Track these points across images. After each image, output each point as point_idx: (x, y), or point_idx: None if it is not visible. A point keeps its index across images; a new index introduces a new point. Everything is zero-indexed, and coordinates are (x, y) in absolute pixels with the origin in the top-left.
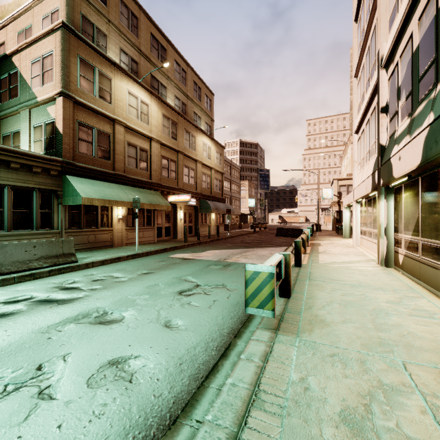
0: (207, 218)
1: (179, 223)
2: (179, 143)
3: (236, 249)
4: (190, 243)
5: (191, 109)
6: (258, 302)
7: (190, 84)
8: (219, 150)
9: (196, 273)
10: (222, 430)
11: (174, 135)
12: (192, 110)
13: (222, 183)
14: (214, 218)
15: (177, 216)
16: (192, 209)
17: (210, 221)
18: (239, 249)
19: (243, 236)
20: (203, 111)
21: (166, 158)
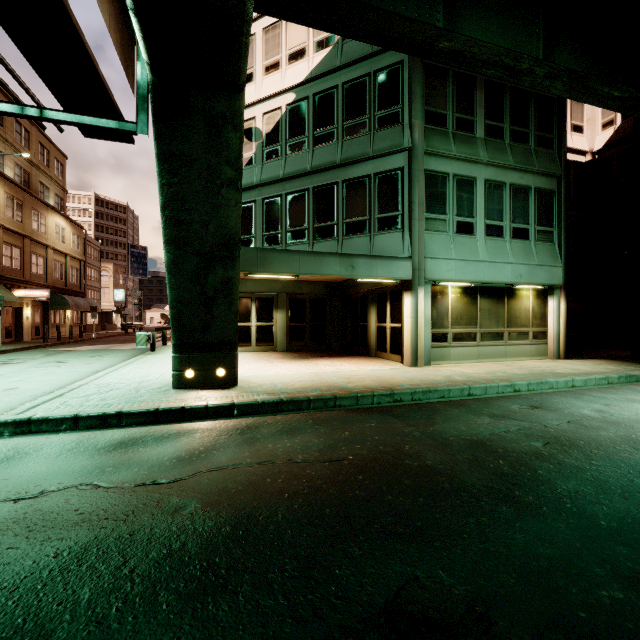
0: (60, 316)
1: (26, 322)
2: (25, 225)
3: (114, 344)
4: (53, 343)
5: (36, 178)
6: (141, 344)
7: (35, 147)
8: (77, 232)
9: (92, 353)
10: (134, 359)
11: (19, 217)
12: (38, 179)
13: (80, 273)
14: (70, 316)
15: (22, 314)
16: (39, 305)
17: (65, 320)
18: (117, 344)
19: (114, 337)
20: (52, 180)
21: (9, 244)
